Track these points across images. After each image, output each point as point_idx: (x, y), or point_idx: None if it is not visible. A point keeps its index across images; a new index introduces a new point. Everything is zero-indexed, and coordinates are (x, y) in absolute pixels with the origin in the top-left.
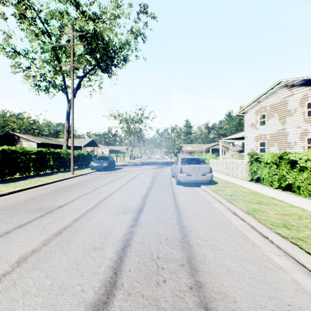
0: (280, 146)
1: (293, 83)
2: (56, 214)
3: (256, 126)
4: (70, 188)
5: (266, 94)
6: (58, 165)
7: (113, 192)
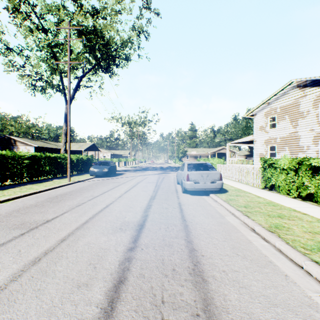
0: (292, 150)
1: (305, 83)
2: (39, 231)
3: (265, 129)
4: (63, 197)
5: (276, 95)
6: (55, 171)
7: (111, 202)
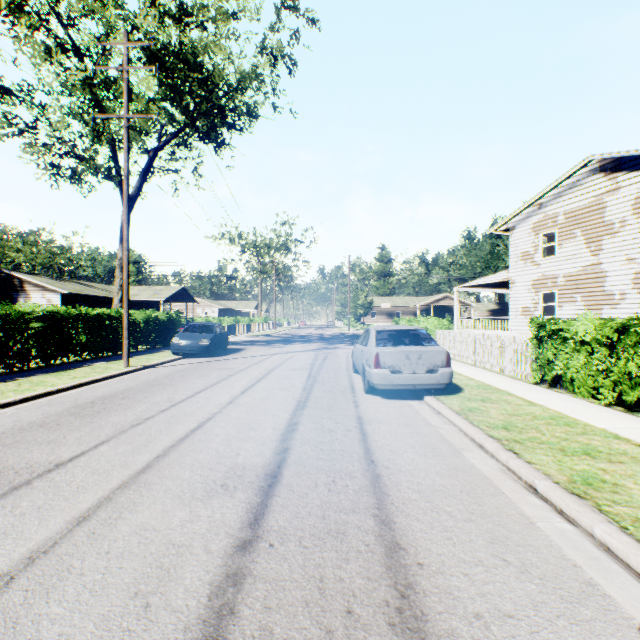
0: (589, 302)
1: (618, 163)
2: (32, 494)
3: (534, 257)
4: (107, 404)
5: (557, 188)
6: (98, 345)
7: (210, 417)
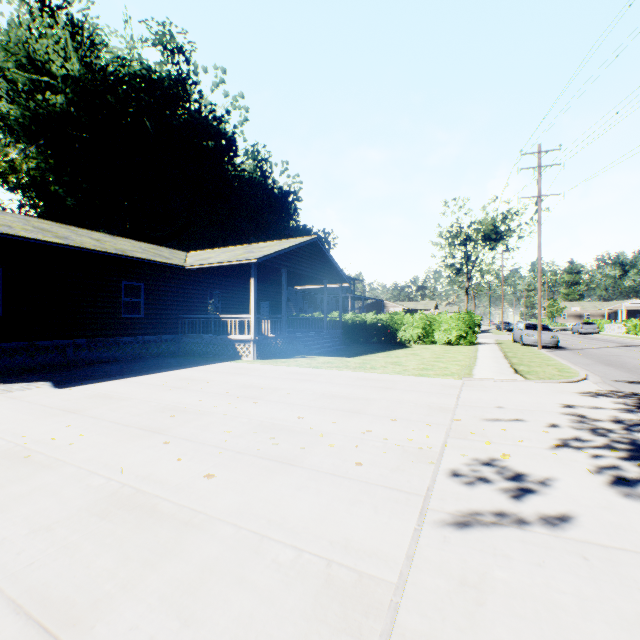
0: None
1: None
2: None
3: None
4: None
5: None
6: None
7: None
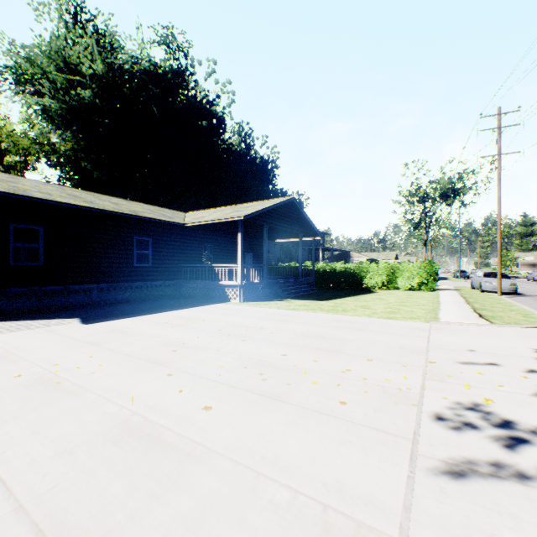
0: None
1: None
2: None
3: None
4: None
5: None
6: None
7: None
